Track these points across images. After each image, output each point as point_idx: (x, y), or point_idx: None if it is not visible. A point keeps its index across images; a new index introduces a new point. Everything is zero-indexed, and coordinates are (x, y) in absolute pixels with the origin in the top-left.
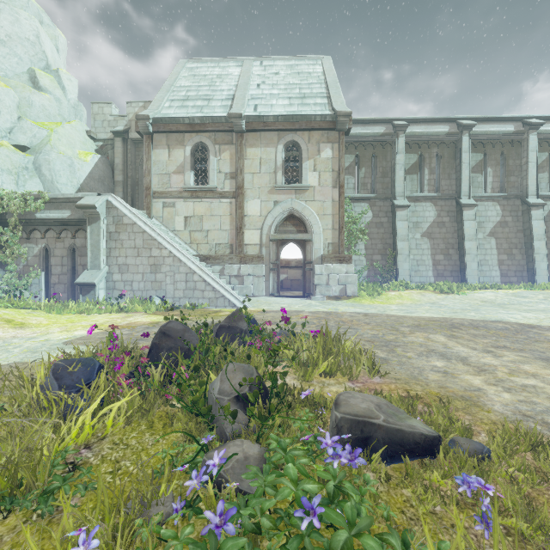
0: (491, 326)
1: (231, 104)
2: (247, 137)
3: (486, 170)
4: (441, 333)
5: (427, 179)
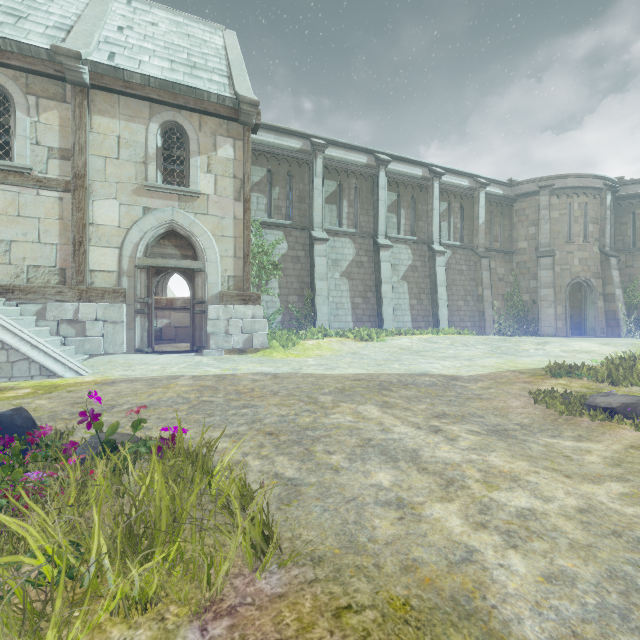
0: (420, 381)
1: (65, 37)
2: (93, 96)
3: (400, 211)
4: (371, 400)
5: (346, 212)
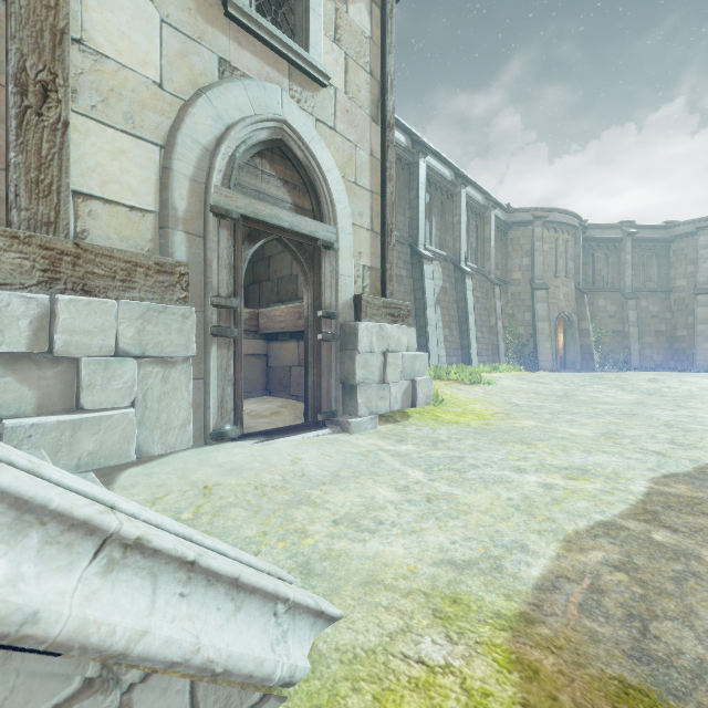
0: None
1: None
2: None
3: (431, 218)
4: None
5: None
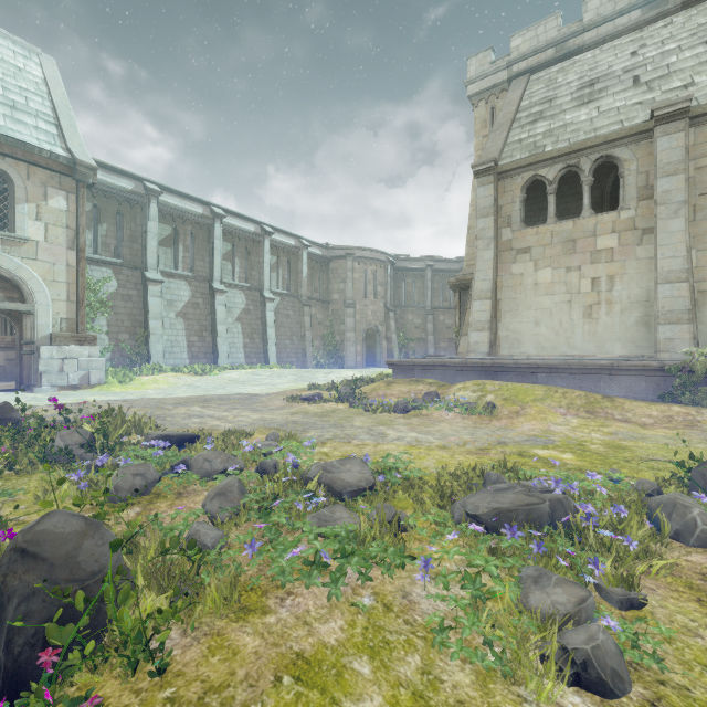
0: (232, 397)
1: None
2: None
3: (235, 260)
4: (198, 405)
5: (182, 256)
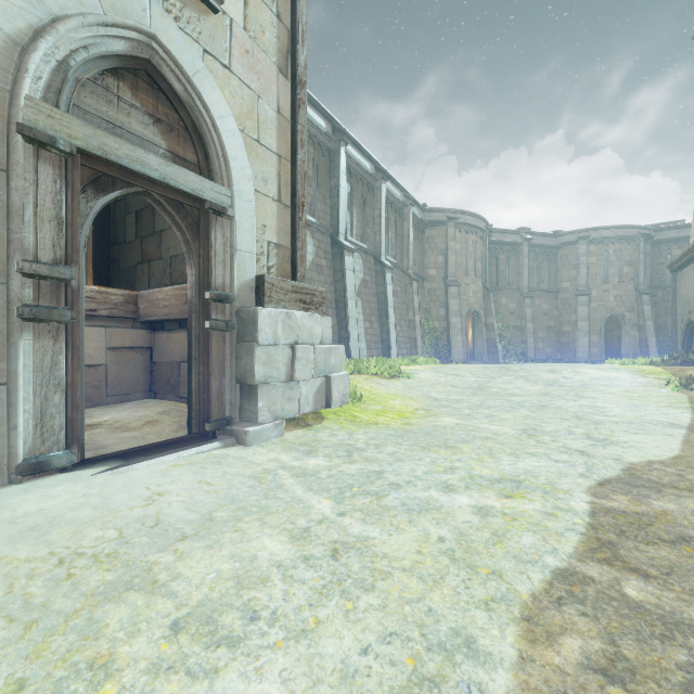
0: None
1: None
2: None
3: (352, 209)
4: None
5: None
